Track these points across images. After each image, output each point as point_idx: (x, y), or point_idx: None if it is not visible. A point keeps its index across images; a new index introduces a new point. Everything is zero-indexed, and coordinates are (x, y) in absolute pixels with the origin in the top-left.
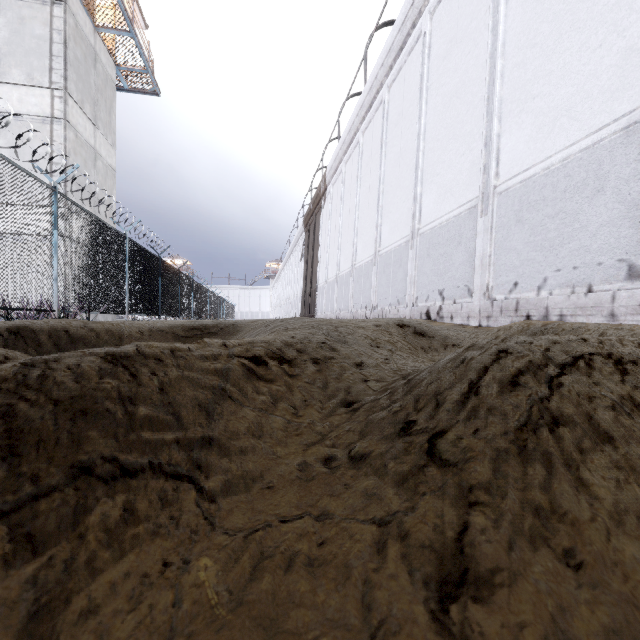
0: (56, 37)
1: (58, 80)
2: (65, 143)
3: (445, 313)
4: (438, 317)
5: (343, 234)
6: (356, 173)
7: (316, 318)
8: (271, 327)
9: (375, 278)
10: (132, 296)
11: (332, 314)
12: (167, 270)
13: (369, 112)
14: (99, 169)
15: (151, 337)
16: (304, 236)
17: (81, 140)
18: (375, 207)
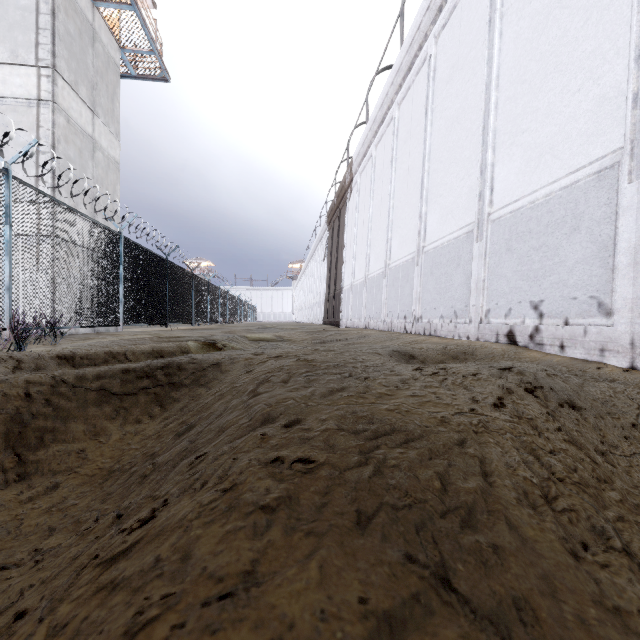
0: (43, 7)
1: (45, 56)
2: (53, 129)
3: (547, 338)
4: (532, 343)
5: (373, 229)
6: (390, 155)
7: (353, 368)
8: (256, 411)
9: (418, 281)
10: (129, 304)
11: (360, 322)
12: (177, 273)
13: (407, 77)
14: (99, 161)
15: (48, 404)
16: (327, 234)
17: (75, 127)
18: (417, 192)
